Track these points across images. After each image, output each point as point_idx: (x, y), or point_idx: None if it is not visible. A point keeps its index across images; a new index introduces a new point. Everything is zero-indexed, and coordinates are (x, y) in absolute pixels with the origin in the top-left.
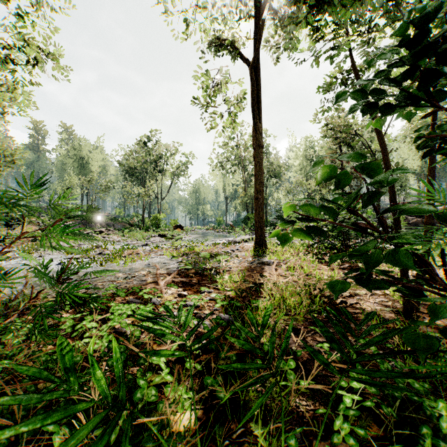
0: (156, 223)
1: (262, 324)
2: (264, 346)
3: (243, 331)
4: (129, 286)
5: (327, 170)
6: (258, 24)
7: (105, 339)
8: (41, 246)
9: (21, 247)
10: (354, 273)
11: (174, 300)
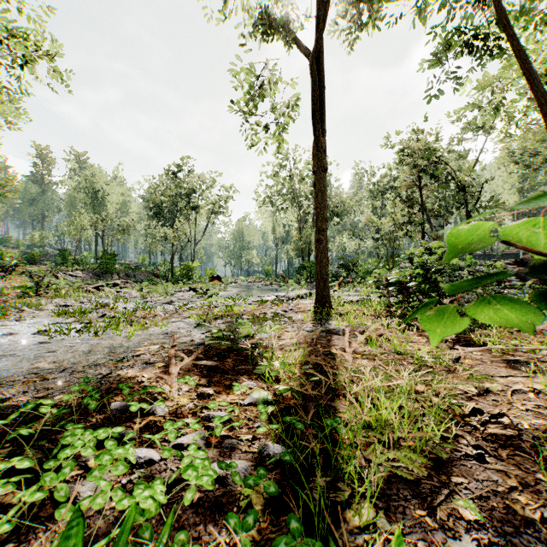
0: (188, 274)
1: None
2: None
3: None
4: (124, 374)
5: None
6: (320, 5)
7: None
8: (28, 304)
9: None
10: (469, 350)
11: (190, 406)
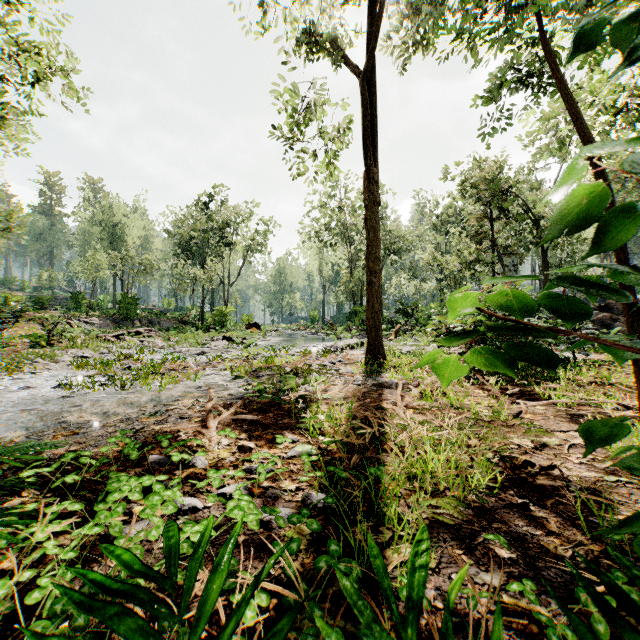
0: (221, 320)
1: (411, 598)
2: (400, 593)
3: (359, 612)
4: (159, 428)
5: (588, 194)
6: (372, 17)
7: (57, 580)
8: (41, 355)
9: (8, 358)
10: (531, 404)
11: (231, 459)
